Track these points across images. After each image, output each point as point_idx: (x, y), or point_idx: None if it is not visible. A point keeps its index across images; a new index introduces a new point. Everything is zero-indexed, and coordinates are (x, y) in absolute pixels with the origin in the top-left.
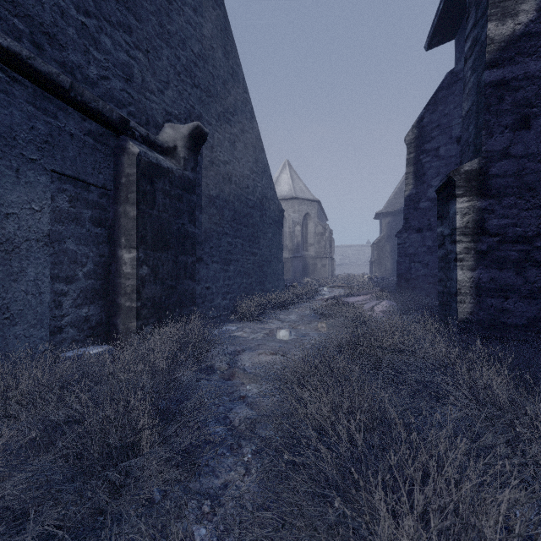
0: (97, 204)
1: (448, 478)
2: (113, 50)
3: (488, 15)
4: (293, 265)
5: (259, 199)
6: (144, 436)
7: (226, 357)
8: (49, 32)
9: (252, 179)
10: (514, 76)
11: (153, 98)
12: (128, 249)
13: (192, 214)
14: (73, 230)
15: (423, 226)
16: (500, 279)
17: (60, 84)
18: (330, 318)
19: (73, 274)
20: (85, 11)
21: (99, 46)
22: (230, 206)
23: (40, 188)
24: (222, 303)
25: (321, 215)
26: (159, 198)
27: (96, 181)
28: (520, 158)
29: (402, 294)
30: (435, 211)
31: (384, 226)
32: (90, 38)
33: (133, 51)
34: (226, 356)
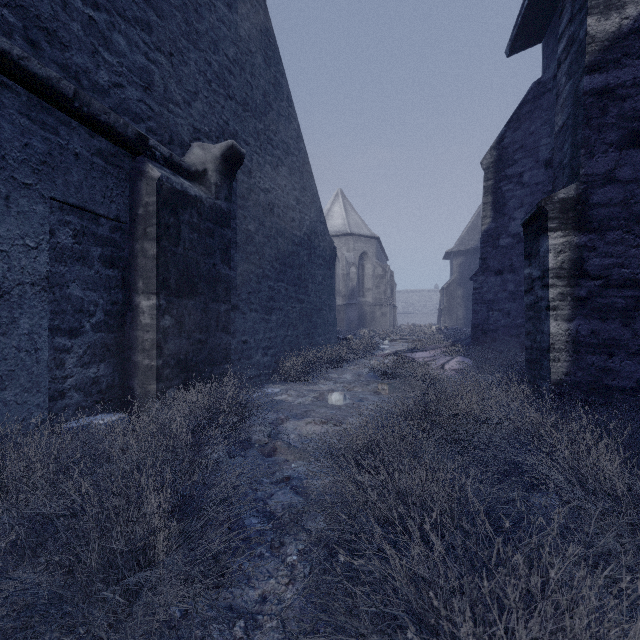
0: (109, 240)
1: (559, 602)
2: (129, 51)
3: (588, 8)
4: (347, 314)
5: (307, 234)
6: (160, 536)
7: (266, 428)
8: (48, 27)
9: (298, 211)
10: (620, 82)
11: (178, 111)
12: (147, 295)
13: (225, 252)
14: (78, 271)
15: (504, 267)
16: (602, 332)
17: (61, 91)
18: (392, 378)
19: (79, 325)
20: (94, 3)
21: (111, 47)
22: (272, 243)
23: (36, 220)
24: (262, 360)
25: (381, 254)
26: (185, 232)
27: (107, 211)
28: (627, 183)
29: (479, 349)
30: (518, 249)
31: (455, 268)
32: (99, 36)
33: (154, 53)
34: (266, 426)
